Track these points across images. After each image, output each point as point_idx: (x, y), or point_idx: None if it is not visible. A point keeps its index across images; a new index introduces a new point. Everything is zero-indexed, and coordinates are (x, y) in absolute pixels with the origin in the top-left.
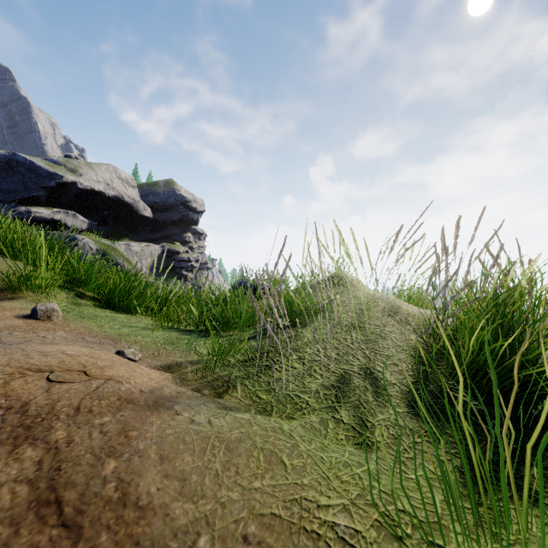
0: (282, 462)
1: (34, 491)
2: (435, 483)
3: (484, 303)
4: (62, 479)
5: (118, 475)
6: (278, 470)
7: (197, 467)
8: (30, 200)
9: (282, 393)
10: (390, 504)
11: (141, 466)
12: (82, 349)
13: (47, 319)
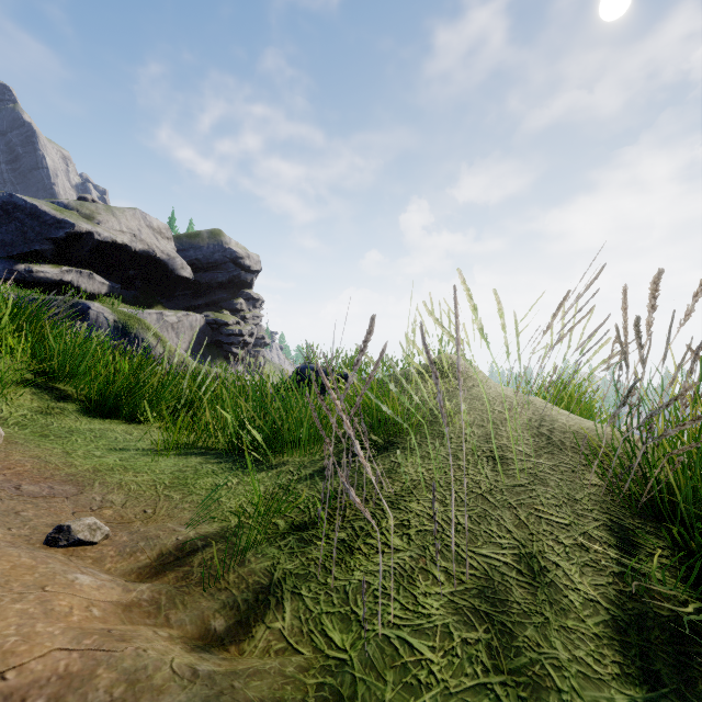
0: None
1: None
2: None
3: None
4: None
5: None
6: None
7: None
8: (31, 256)
9: (373, 631)
10: None
11: None
12: None
13: None
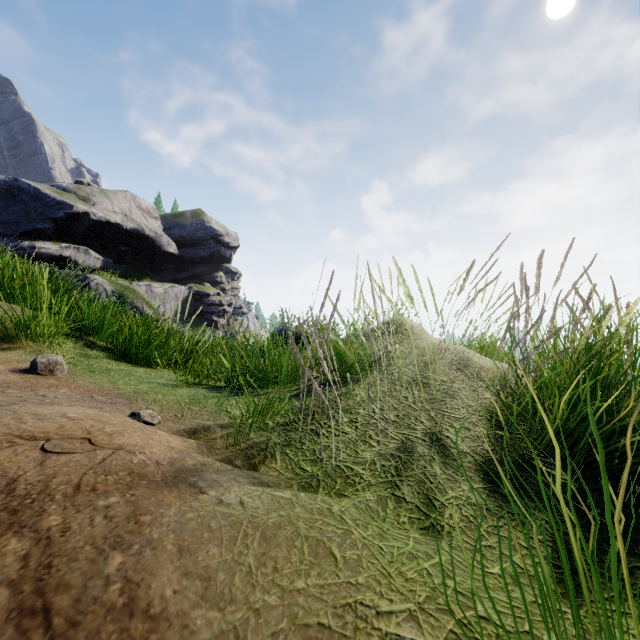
0: (331, 555)
1: (16, 596)
2: (521, 579)
3: (573, 355)
4: (52, 579)
5: (125, 574)
6: (327, 565)
7: (225, 562)
8: (34, 234)
9: (330, 464)
10: (468, 609)
11: (154, 561)
12: (88, 411)
13: (49, 374)
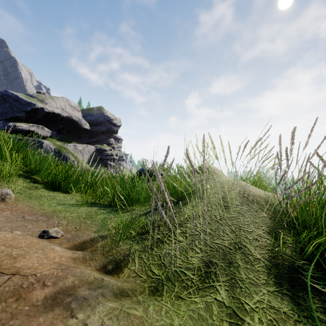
0: None
1: None
2: None
3: (323, 193)
4: None
5: None
6: None
7: None
8: (15, 119)
9: (170, 269)
10: None
11: None
12: (7, 235)
13: (2, 201)
